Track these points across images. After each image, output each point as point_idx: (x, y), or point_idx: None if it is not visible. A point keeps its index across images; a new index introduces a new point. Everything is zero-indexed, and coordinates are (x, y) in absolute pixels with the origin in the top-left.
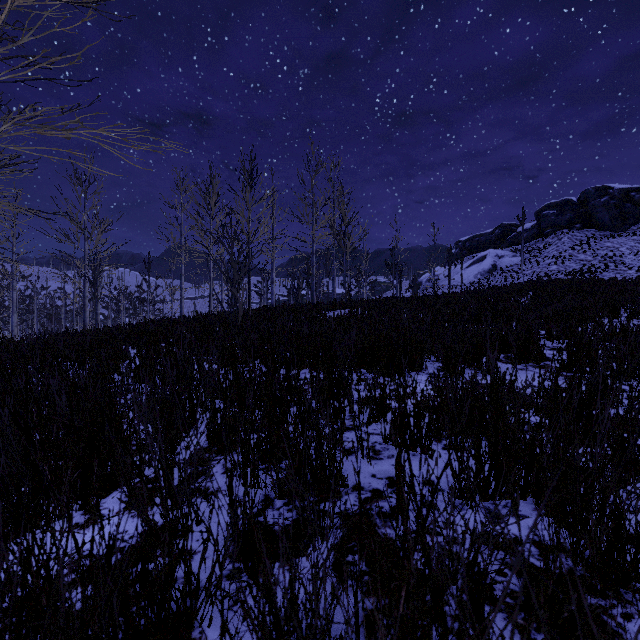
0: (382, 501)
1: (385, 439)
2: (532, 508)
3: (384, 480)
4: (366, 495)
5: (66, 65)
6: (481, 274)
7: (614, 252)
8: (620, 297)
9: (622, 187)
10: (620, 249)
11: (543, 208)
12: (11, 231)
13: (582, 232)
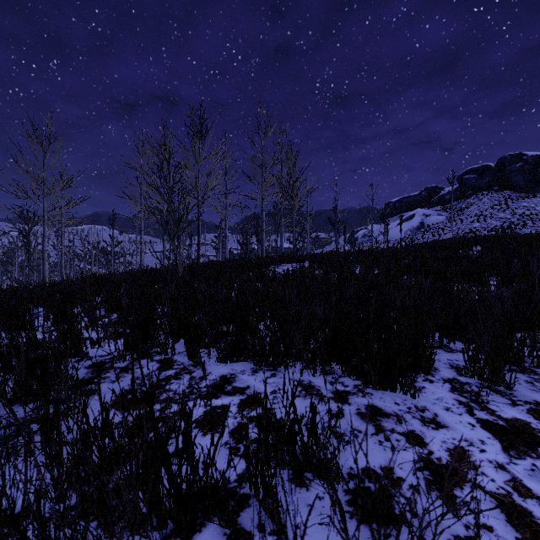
0: None
1: None
2: None
3: None
4: None
5: None
6: (410, 231)
7: (530, 211)
8: None
9: (535, 154)
10: (536, 208)
11: (464, 173)
12: None
13: (500, 194)
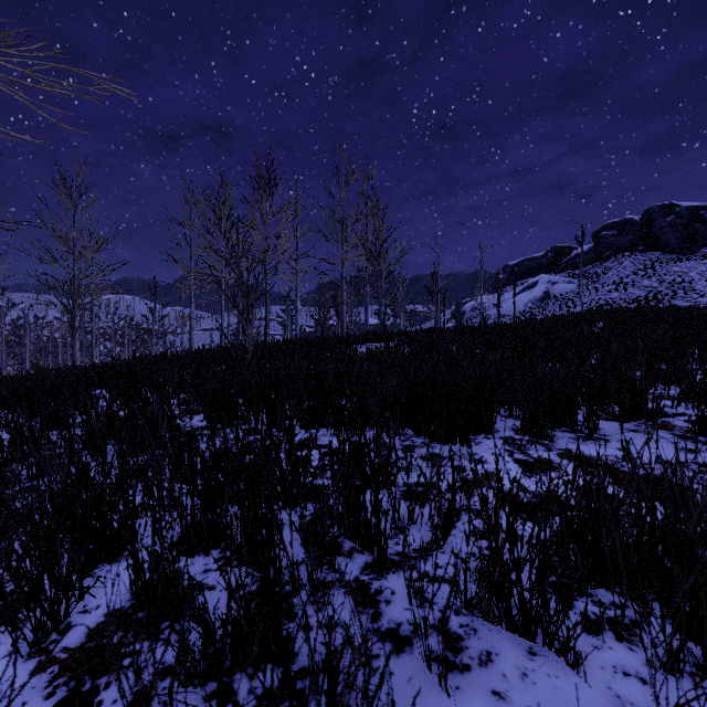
0: None
1: (466, 602)
2: None
3: None
4: None
5: None
6: (532, 302)
7: (683, 277)
8: None
9: (690, 205)
10: (689, 274)
11: (601, 228)
12: None
13: (645, 255)
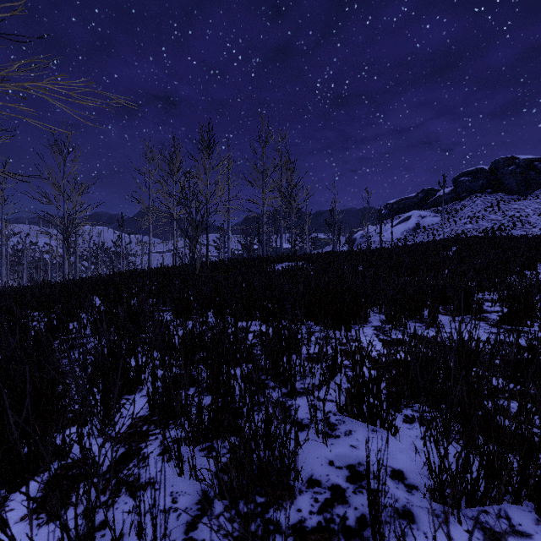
0: (345, 507)
1: (340, 409)
2: (533, 520)
3: (344, 470)
4: (324, 495)
5: (8, 15)
6: (407, 232)
7: (520, 213)
8: (535, 252)
9: (527, 157)
10: (526, 210)
11: (459, 175)
12: (0, 194)
13: (493, 196)
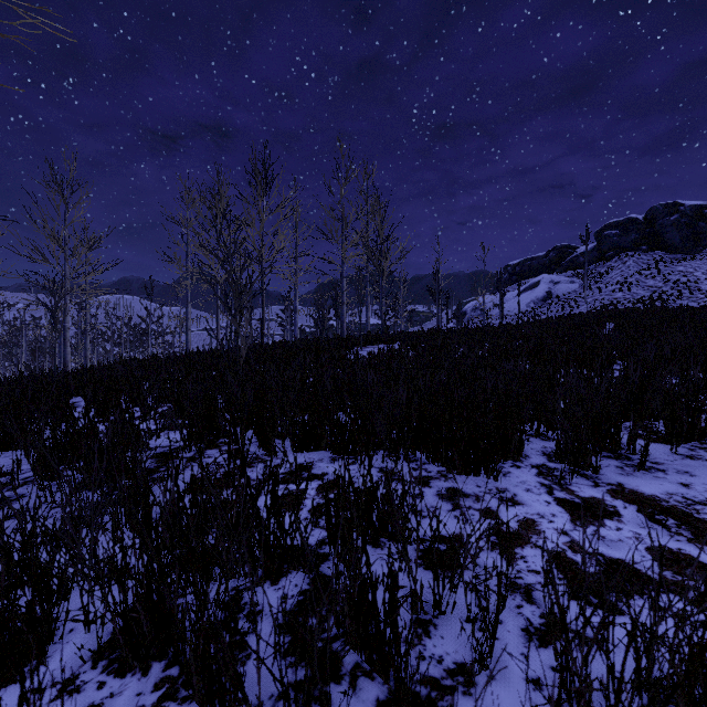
0: None
1: None
2: None
3: None
4: None
5: None
6: (534, 302)
7: (688, 277)
8: None
9: (694, 204)
10: (695, 274)
11: (604, 228)
12: None
13: (649, 255)
